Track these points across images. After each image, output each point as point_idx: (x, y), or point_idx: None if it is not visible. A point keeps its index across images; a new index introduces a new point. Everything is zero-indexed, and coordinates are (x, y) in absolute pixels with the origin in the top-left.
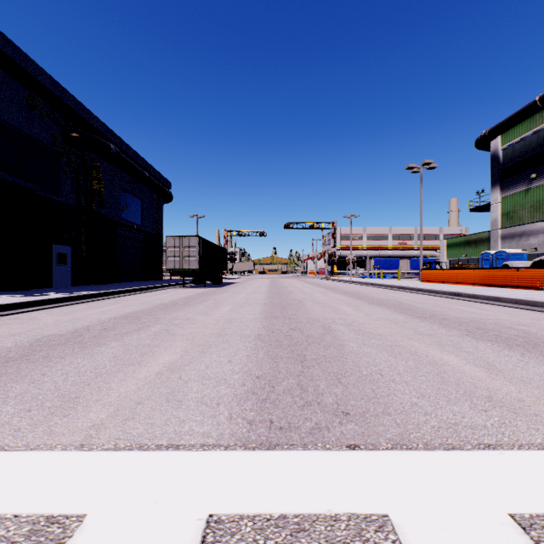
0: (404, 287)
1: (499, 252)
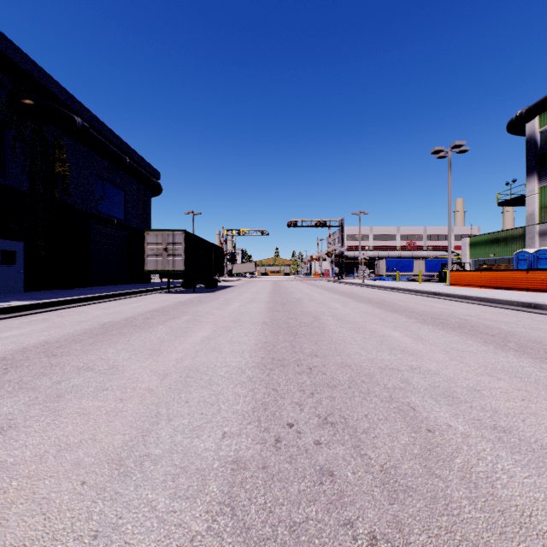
0: (440, 293)
1: (540, 251)
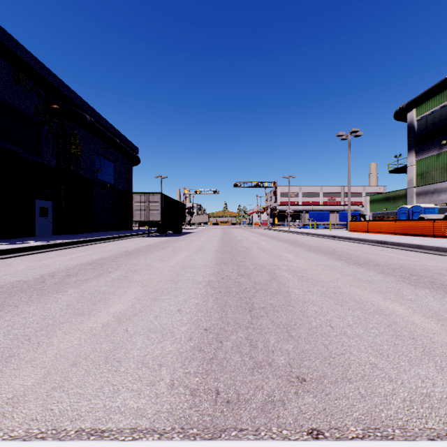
0: (335, 236)
1: (414, 207)
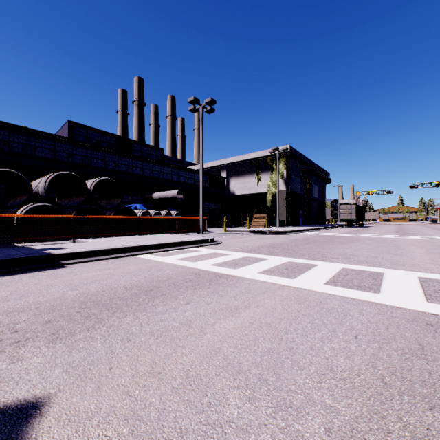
0: None
1: None
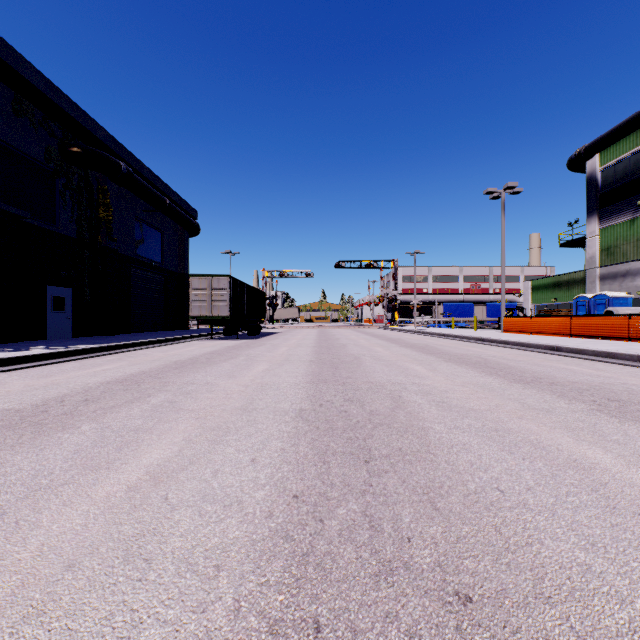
0: (484, 339)
1: (598, 296)
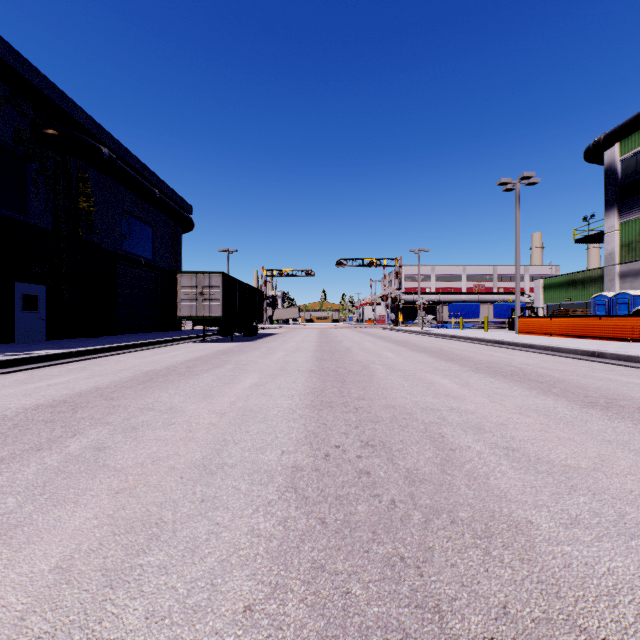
0: (503, 342)
1: (620, 295)
